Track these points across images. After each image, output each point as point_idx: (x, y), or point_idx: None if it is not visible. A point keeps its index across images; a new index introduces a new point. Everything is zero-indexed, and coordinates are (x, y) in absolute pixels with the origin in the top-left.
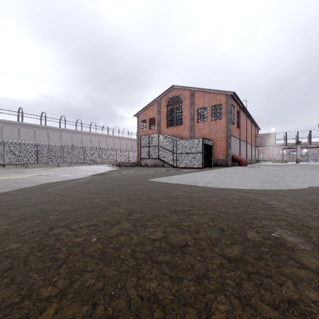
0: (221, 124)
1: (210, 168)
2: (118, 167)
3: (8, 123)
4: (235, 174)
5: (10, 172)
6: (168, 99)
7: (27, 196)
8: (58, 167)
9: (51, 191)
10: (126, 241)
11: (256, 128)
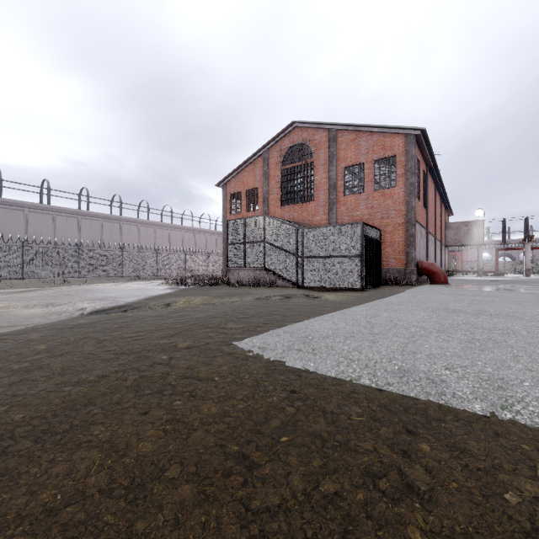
0: (394, 197)
1: (378, 289)
2: (180, 287)
3: None
4: (482, 313)
5: None
6: (283, 150)
7: None
8: (59, 285)
9: None
10: None
11: (446, 212)
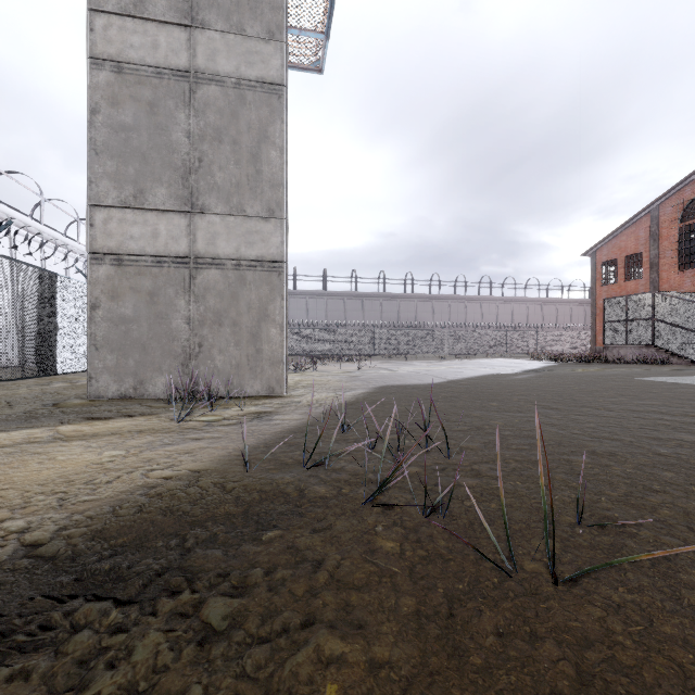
0: None
1: None
2: (554, 363)
3: (370, 297)
4: None
5: (401, 364)
6: (682, 204)
7: (495, 381)
8: (442, 359)
9: (510, 380)
10: (628, 403)
11: None
